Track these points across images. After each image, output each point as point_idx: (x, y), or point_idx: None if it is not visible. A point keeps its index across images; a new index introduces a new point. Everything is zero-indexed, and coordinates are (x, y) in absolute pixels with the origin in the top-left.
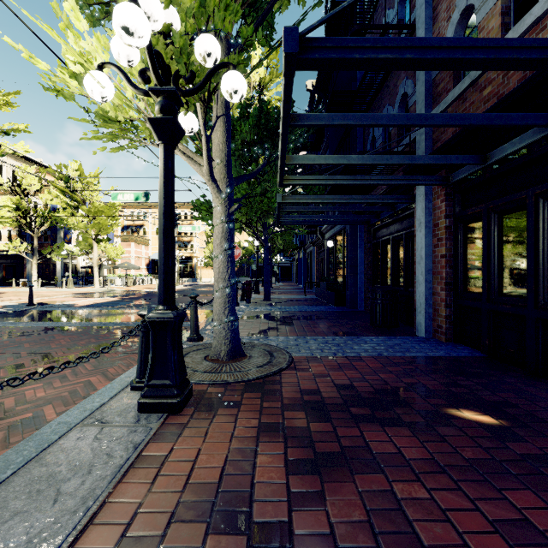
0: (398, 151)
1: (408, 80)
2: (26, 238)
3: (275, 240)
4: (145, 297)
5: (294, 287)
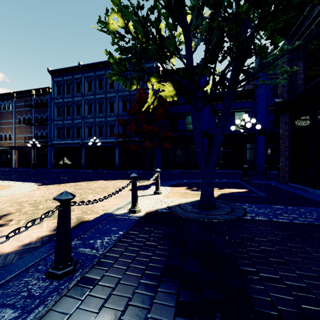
0: None
1: None
2: None
3: None
4: None
5: None
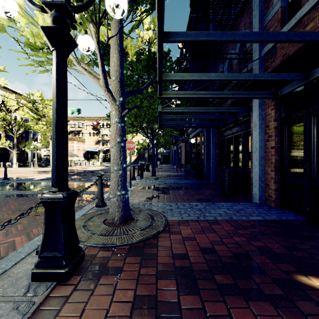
0: None
1: (246, 30)
2: (10, 138)
3: (159, 139)
4: (79, 174)
5: (170, 167)
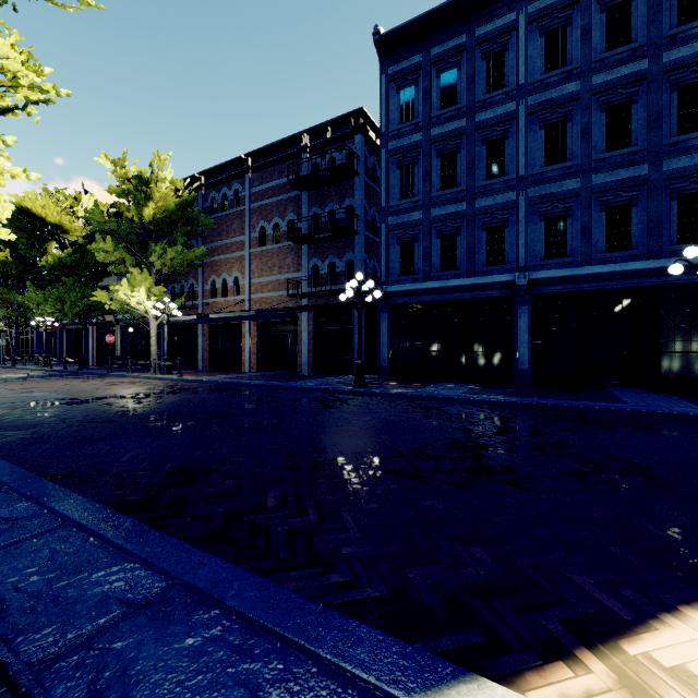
0: (193, 308)
1: (195, 280)
2: None
3: (27, 313)
4: None
5: None
